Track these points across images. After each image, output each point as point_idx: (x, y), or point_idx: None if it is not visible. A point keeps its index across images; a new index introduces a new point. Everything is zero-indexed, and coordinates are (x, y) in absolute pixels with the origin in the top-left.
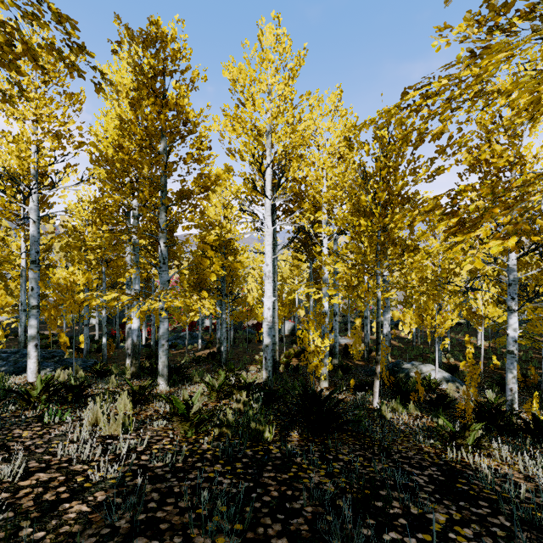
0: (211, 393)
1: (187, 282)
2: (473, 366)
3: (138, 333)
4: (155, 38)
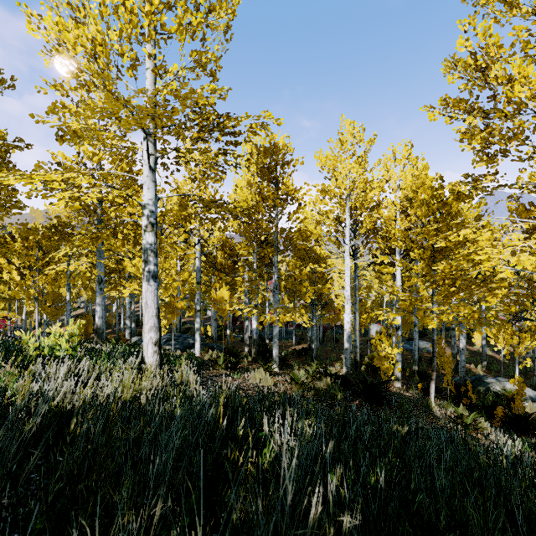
0: (308, 376)
1: (283, 288)
2: (520, 383)
3: (256, 331)
4: (273, 152)
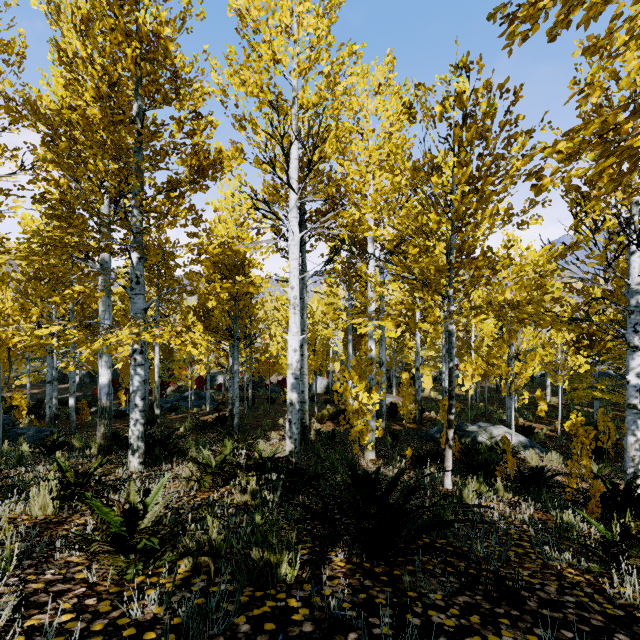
0: (203, 477)
1: None
2: (583, 428)
3: (109, 389)
4: None
